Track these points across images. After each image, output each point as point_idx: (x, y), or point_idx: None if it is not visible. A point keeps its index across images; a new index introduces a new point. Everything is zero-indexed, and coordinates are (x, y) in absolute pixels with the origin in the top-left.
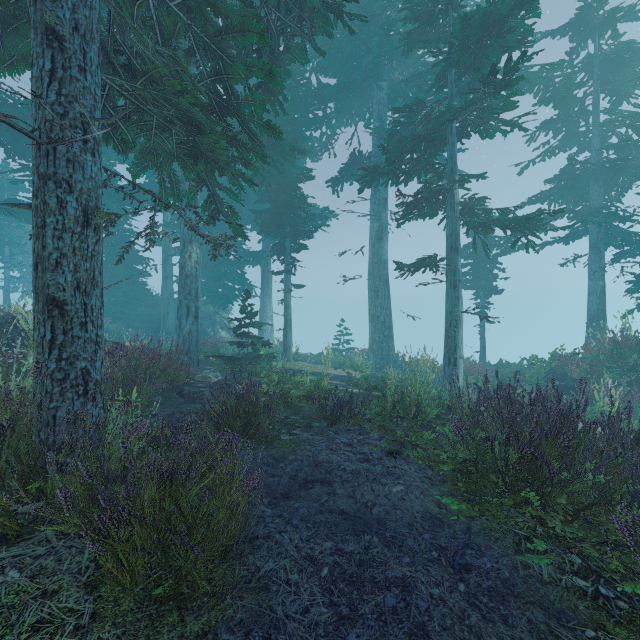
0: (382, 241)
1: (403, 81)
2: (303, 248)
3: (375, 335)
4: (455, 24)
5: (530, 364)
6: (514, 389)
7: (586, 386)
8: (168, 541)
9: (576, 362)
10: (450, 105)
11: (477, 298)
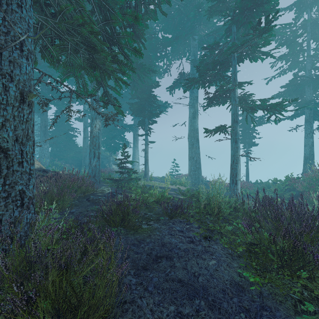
0: (195, 118)
1: (206, 35)
2: (154, 122)
3: (191, 167)
4: (236, 0)
5: (273, 182)
6: (272, 198)
7: (308, 195)
8: (65, 309)
9: (300, 182)
10: (234, 43)
11: (244, 148)
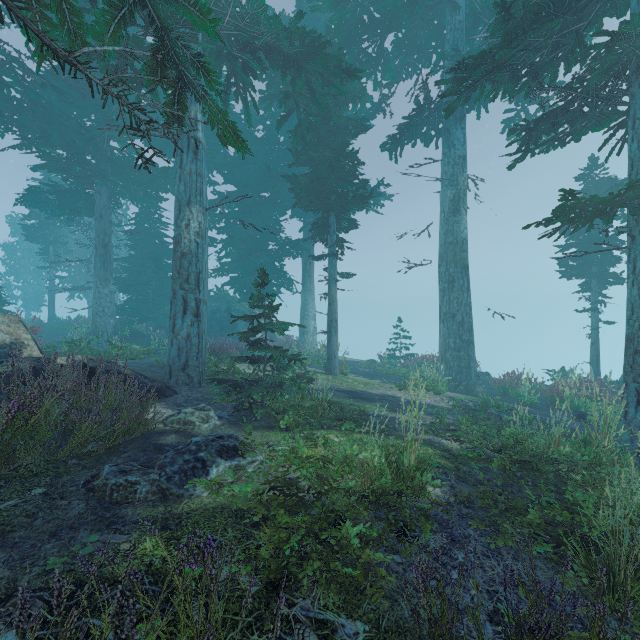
0: (459, 214)
1: None
2: (352, 226)
3: (449, 340)
4: None
5: None
6: None
7: None
8: None
9: None
10: None
11: (586, 290)
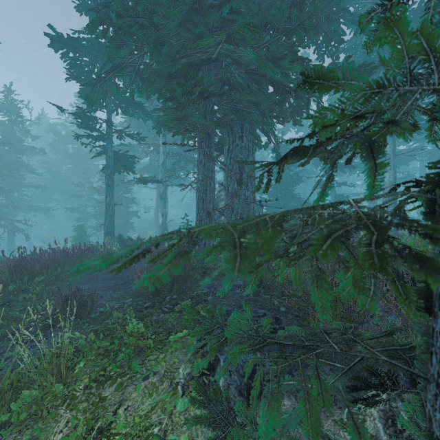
0: None
1: None
2: None
3: None
4: None
5: None
6: None
7: None
8: None
9: None
10: None
11: None
